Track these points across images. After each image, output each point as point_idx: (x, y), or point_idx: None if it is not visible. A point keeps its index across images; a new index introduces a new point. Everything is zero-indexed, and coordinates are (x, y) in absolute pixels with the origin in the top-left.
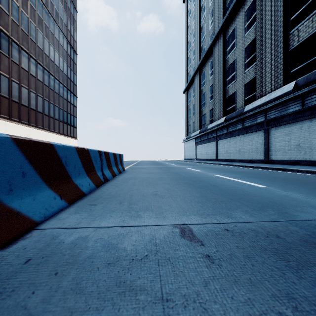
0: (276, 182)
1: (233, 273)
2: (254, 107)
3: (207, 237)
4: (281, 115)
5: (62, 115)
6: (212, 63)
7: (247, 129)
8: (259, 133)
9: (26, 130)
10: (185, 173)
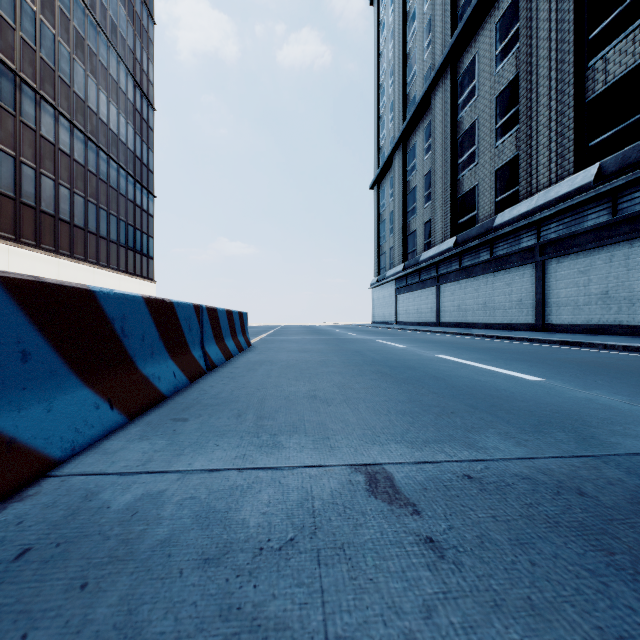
0: (563, 371)
1: (489, 584)
2: (515, 218)
3: (425, 495)
4: (569, 233)
5: (124, 234)
6: (429, 128)
7: (500, 262)
8: (526, 270)
9: (51, 264)
10: (376, 350)
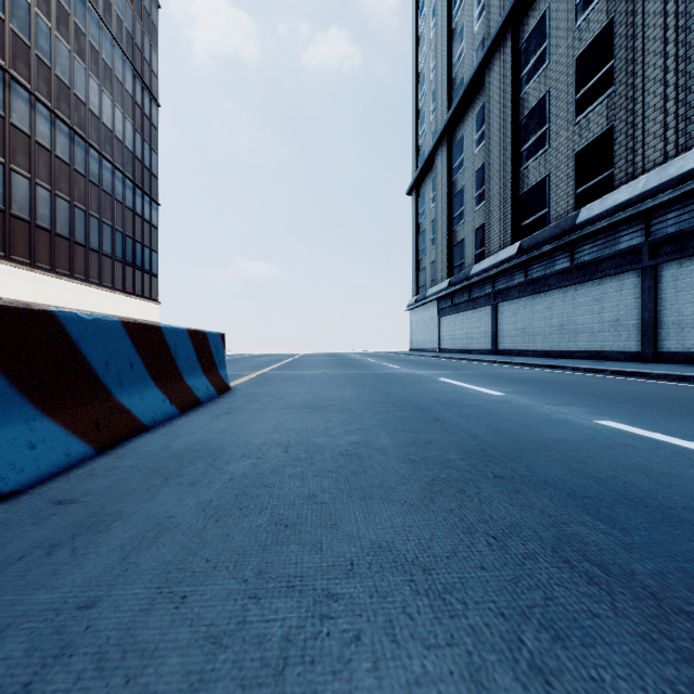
0: None
1: None
2: (610, 209)
3: None
4: None
5: (121, 246)
6: (482, 114)
7: (585, 270)
8: (626, 279)
9: (26, 279)
10: (456, 405)
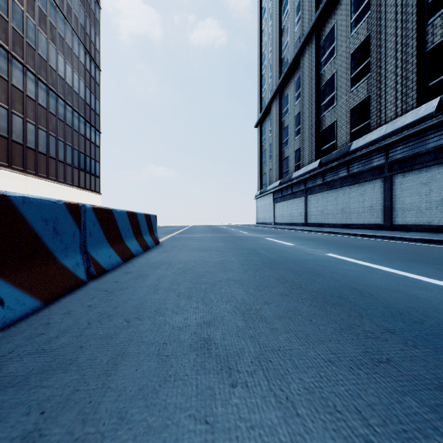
0: None
1: None
2: (368, 143)
3: None
4: (414, 154)
5: (77, 159)
6: (299, 81)
7: (355, 177)
8: (376, 183)
9: (20, 180)
10: (269, 249)
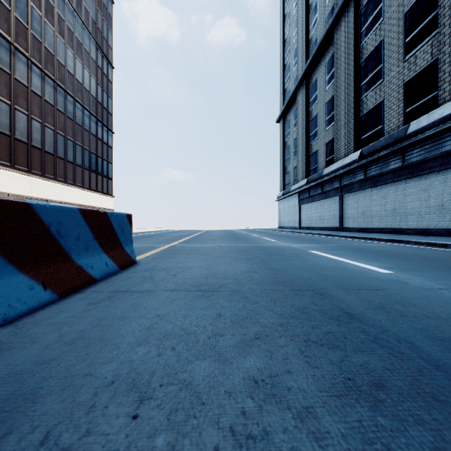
0: None
1: None
2: (437, 121)
3: None
4: None
5: (88, 160)
6: (331, 62)
7: (414, 168)
8: (449, 174)
9: (24, 181)
10: (353, 287)
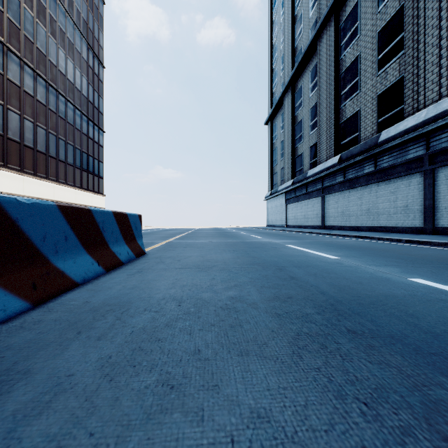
0: None
1: None
2: (402, 132)
3: None
4: None
5: (79, 159)
6: (314, 71)
7: (384, 173)
8: (413, 178)
9: (17, 180)
10: (304, 266)
